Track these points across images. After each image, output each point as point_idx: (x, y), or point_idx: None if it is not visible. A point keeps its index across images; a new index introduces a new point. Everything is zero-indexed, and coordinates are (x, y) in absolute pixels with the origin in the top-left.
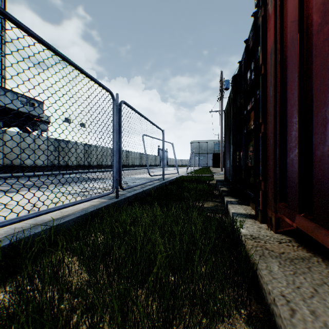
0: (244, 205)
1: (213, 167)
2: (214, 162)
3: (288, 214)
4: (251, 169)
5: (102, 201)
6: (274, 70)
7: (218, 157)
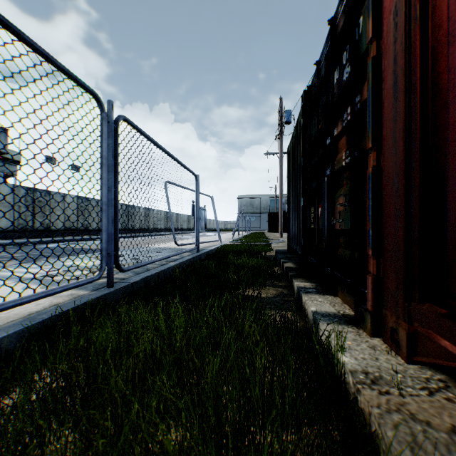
0: (328, 295)
1: (269, 232)
2: (270, 224)
3: (450, 332)
4: (341, 235)
5: (78, 295)
6: (405, 39)
7: (276, 217)
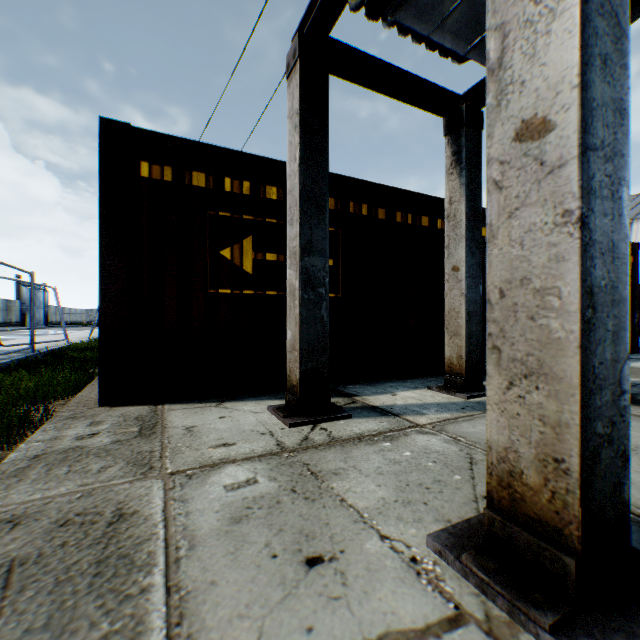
0: None
1: None
2: None
3: None
4: None
5: None
6: None
7: None
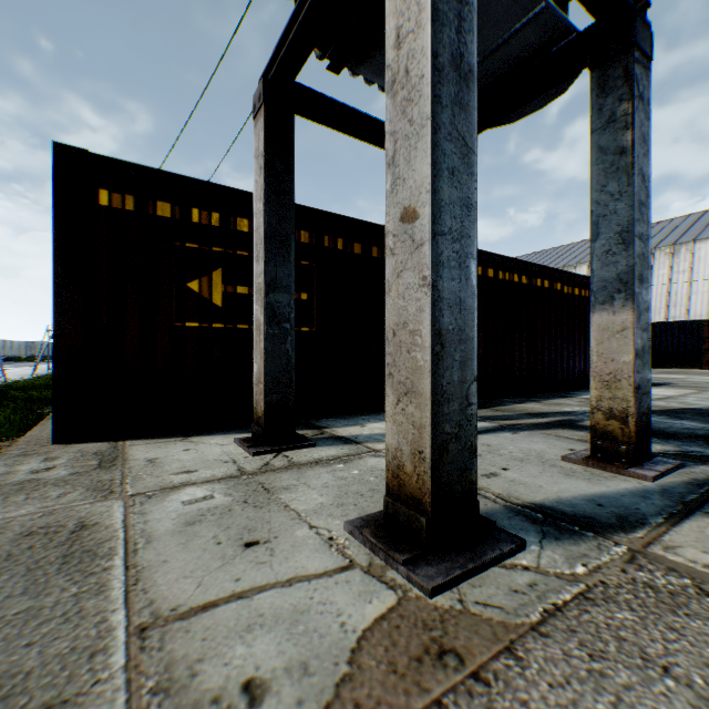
0: None
1: None
2: None
3: None
4: None
5: None
6: None
7: None
